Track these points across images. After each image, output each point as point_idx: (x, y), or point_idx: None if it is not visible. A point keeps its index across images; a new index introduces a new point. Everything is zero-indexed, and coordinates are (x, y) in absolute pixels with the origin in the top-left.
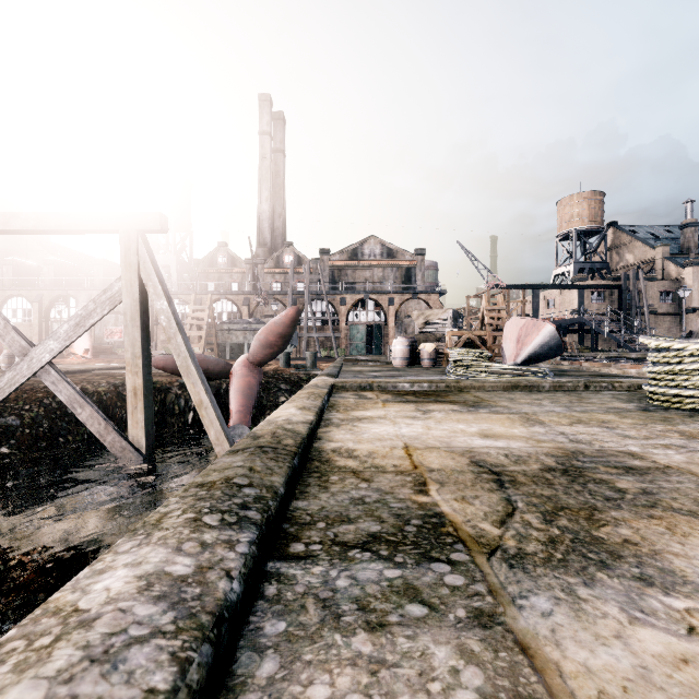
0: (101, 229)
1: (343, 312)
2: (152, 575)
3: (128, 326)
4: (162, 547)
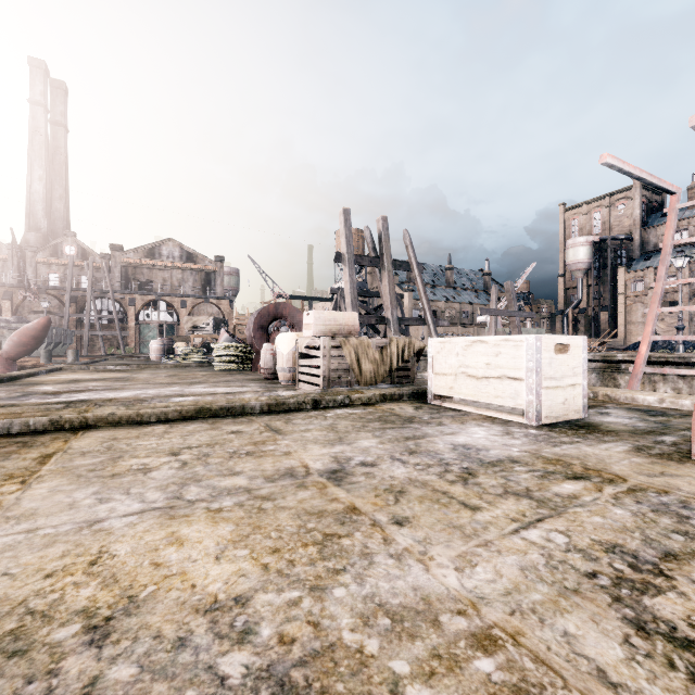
0: None
1: (132, 312)
2: None
3: None
4: None
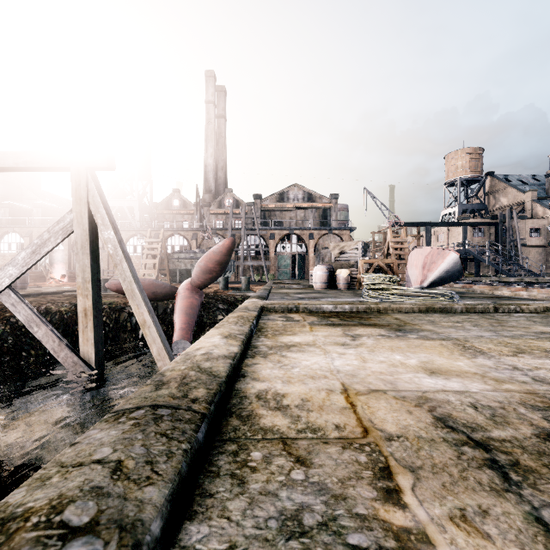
0: (54, 167)
1: (272, 245)
2: None
3: (79, 253)
4: None
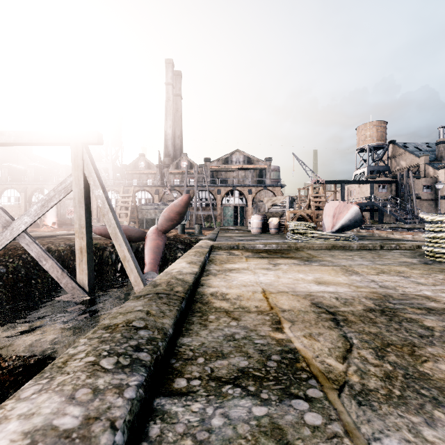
0: (58, 142)
1: (219, 198)
2: (38, 430)
3: (76, 206)
4: (57, 395)
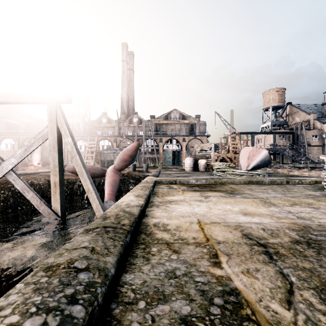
0: (37, 101)
1: (161, 145)
2: None
3: (51, 150)
4: None
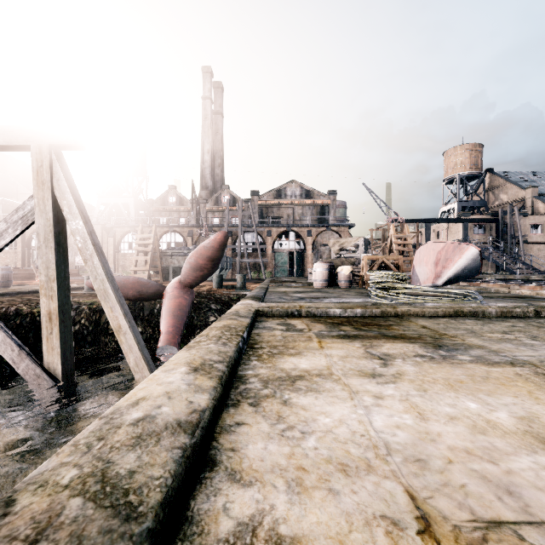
0: (11, 144)
1: (270, 242)
2: None
3: (41, 247)
4: None
